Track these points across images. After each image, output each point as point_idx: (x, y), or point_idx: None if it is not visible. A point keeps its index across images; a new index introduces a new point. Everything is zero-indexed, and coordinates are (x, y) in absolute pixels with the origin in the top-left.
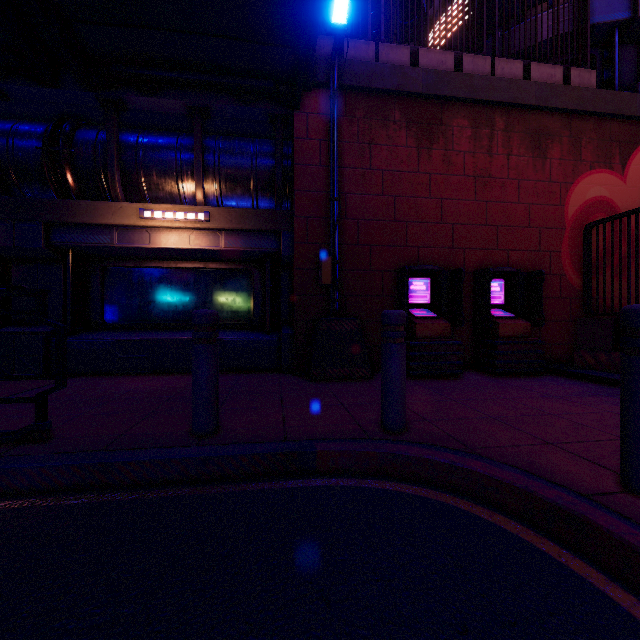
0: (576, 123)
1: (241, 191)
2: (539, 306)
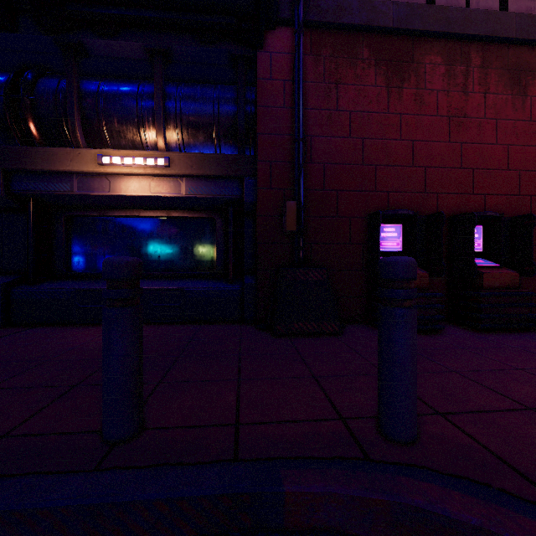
0: None
1: (203, 137)
2: (528, 254)
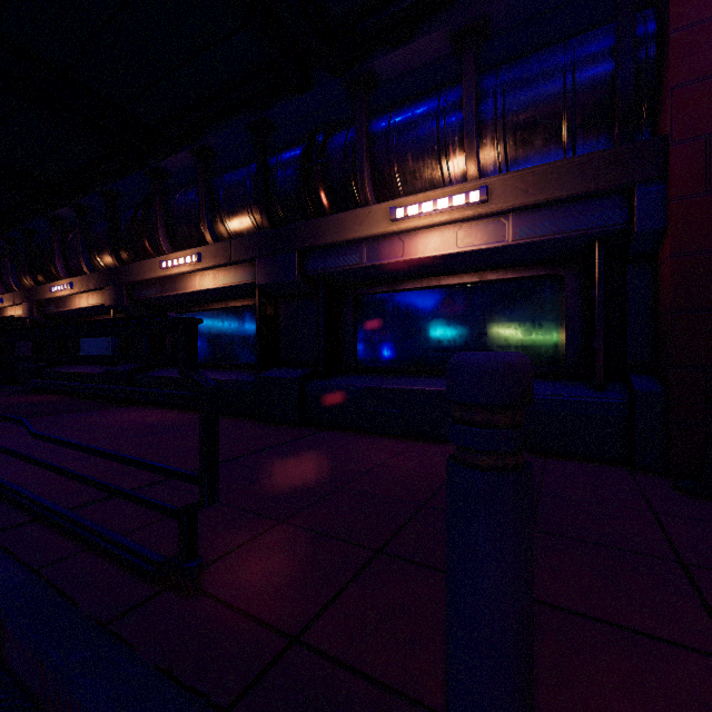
0: None
1: (542, 140)
2: None
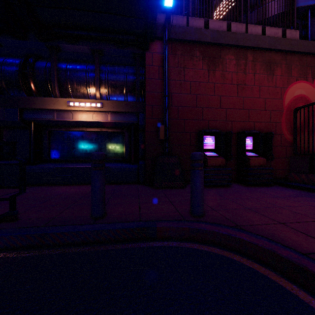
0: (289, 57)
1: (119, 92)
2: (270, 150)
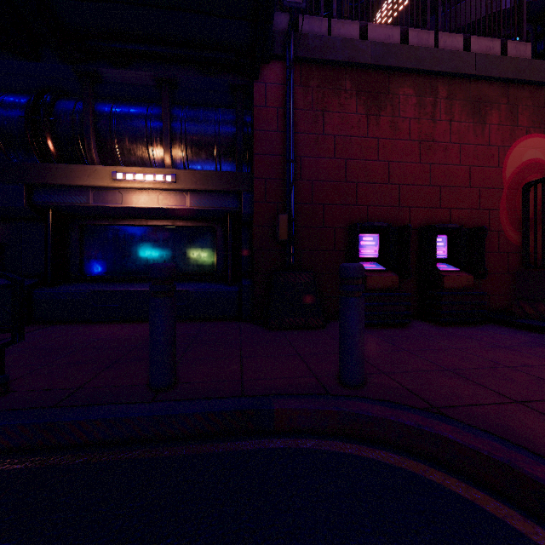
0: (513, 91)
1: (205, 155)
2: (481, 260)
